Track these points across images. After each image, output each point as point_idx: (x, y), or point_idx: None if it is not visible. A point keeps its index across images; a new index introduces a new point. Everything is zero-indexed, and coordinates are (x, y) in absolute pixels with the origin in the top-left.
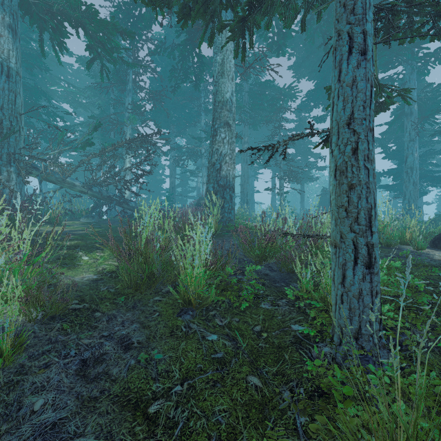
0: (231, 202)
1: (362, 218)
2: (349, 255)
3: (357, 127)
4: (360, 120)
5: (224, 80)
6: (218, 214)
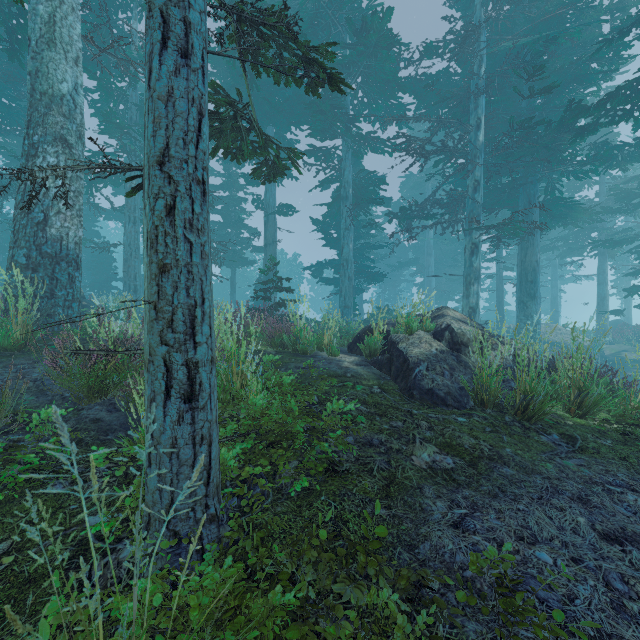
0: (73, 287)
1: (179, 321)
2: (159, 384)
3: (175, 172)
4: (179, 161)
5: (56, 57)
6: (34, 310)
